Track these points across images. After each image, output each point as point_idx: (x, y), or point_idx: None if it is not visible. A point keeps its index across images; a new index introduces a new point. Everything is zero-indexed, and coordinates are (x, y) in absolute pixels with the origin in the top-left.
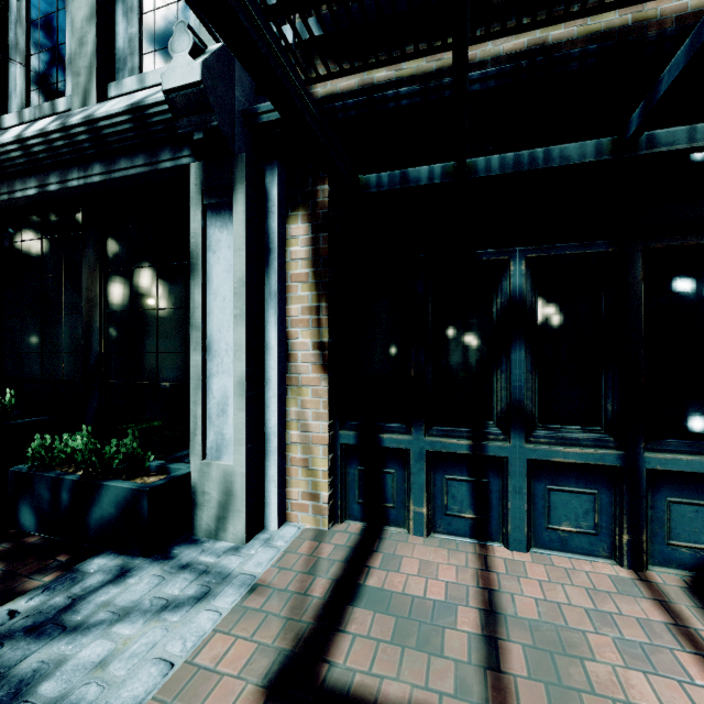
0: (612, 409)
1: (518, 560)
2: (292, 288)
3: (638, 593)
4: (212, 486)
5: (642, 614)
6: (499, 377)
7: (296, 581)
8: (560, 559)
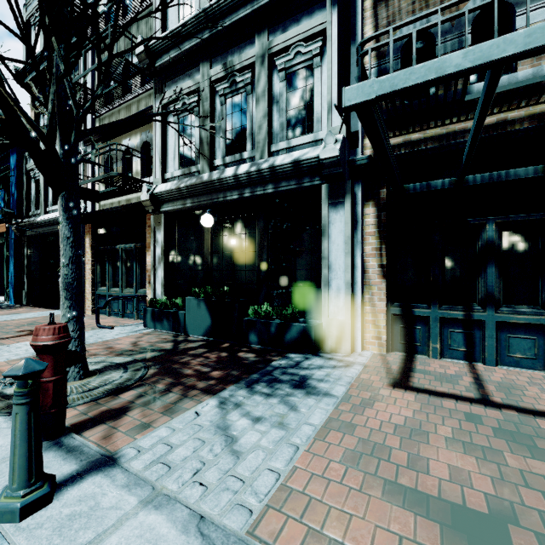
0: (544, 297)
1: (491, 369)
2: (366, 239)
3: None
4: (333, 329)
5: None
6: (480, 281)
7: (382, 366)
8: (514, 370)
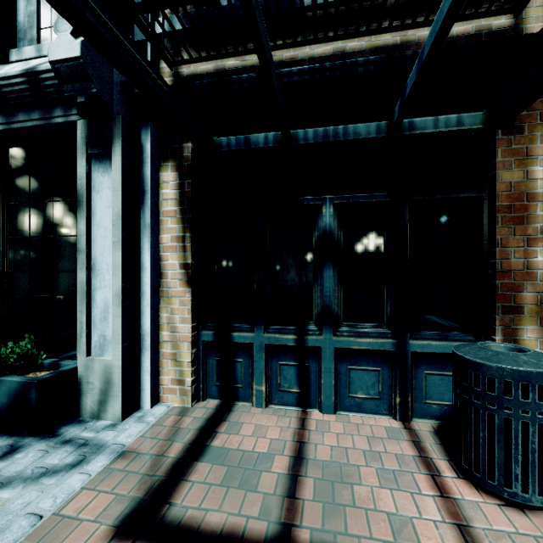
0: (390, 311)
1: (327, 420)
2: (163, 222)
3: (402, 437)
4: (95, 377)
5: (401, 451)
6: (316, 289)
7: (158, 446)
8: (356, 418)
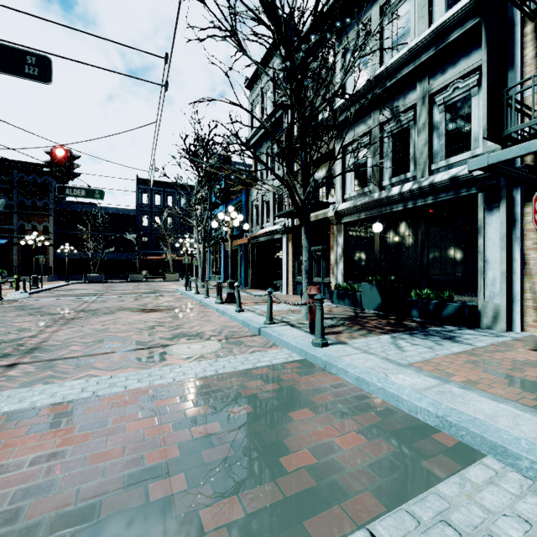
0: None
1: None
2: (526, 235)
3: None
4: (489, 310)
5: None
6: None
7: (536, 341)
8: None
